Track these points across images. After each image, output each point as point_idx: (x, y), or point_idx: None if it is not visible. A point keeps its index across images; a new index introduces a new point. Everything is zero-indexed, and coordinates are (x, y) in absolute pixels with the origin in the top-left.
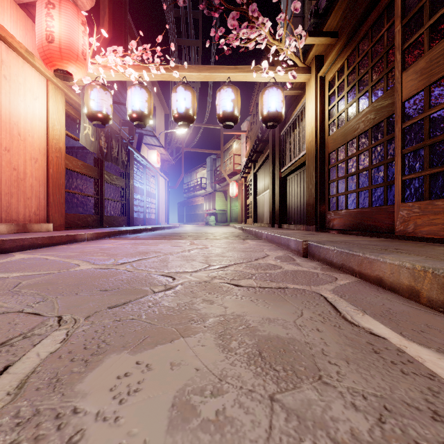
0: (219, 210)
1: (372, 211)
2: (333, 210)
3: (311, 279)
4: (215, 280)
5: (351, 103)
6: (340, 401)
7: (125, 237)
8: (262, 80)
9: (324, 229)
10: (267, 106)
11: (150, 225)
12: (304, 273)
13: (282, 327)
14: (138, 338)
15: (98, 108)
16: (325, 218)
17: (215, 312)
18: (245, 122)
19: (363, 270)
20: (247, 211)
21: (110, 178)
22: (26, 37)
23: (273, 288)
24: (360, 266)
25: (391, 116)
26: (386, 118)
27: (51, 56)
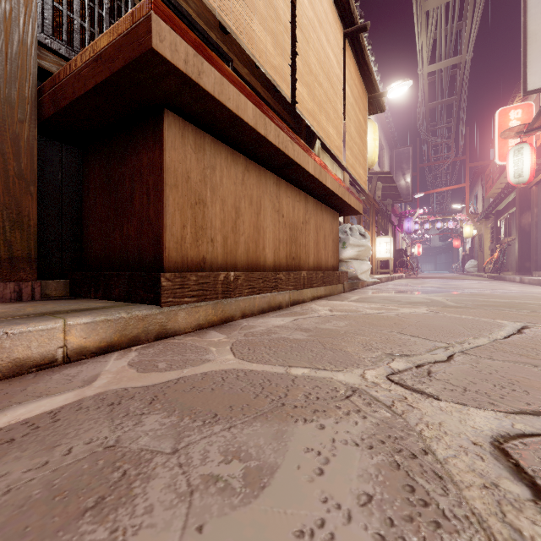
0: None
1: None
2: None
3: None
4: None
5: None
6: (138, 428)
7: None
8: None
9: None
10: None
11: None
12: None
13: None
14: None
15: None
16: None
17: None
18: None
19: None
20: None
21: None
22: None
23: None
24: None
25: None
26: None
27: None
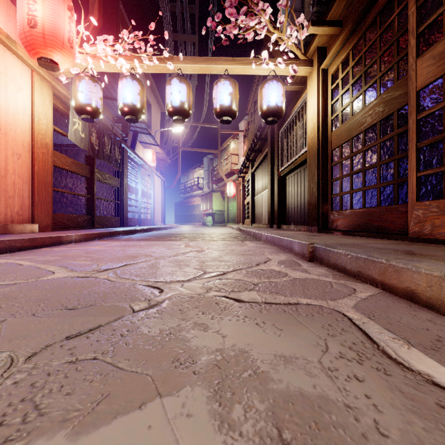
0: (216, 210)
1: (380, 210)
2: (336, 210)
3: (326, 291)
4: (211, 293)
5: (357, 96)
6: None
7: (117, 239)
8: (261, 73)
9: (327, 230)
10: (267, 100)
11: (145, 225)
12: (315, 282)
13: (304, 372)
14: (92, 398)
15: (86, 101)
16: (328, 219)
17: (209, 345)
18: (243, 121)
19: (387, 280)
20: (244, 211)
21: (102, 177)
22: (9, 24)
23: (282, 304)
24: (383, 274)
25: (403, 107)
26: (397, 111)
27: (34, 42)
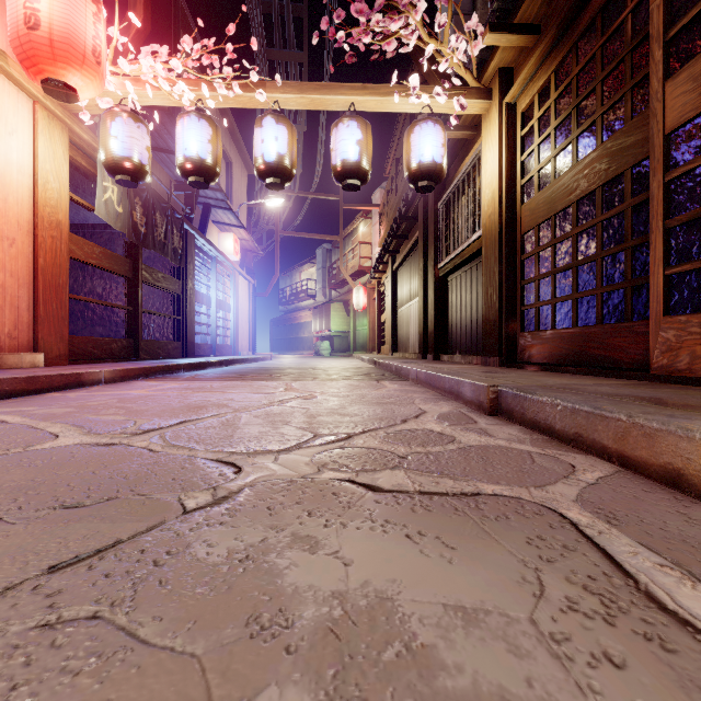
0: (336, 332)
1: (603, 331)
2: (530, 331)
3: (524, 470)
4: (325, 473)
5: (563, 146)
6: None
7: (175, 377)
8: (409, 110)
9: (514, 364)
10: (417, 153)
11: (222, 355)
12: (504, 453)
13: (504, 645)
14: None
15: (124, 152)
16: (516, 345)
17: (320, 582)
18: (379, 190)
19: (630, 449)
20: (381, 333)
21: (153, 277)
22: None
23: (450, 494)
24: (621, 440)
25: (640, 163)
26: (631, 168)
27: (35, 54)
